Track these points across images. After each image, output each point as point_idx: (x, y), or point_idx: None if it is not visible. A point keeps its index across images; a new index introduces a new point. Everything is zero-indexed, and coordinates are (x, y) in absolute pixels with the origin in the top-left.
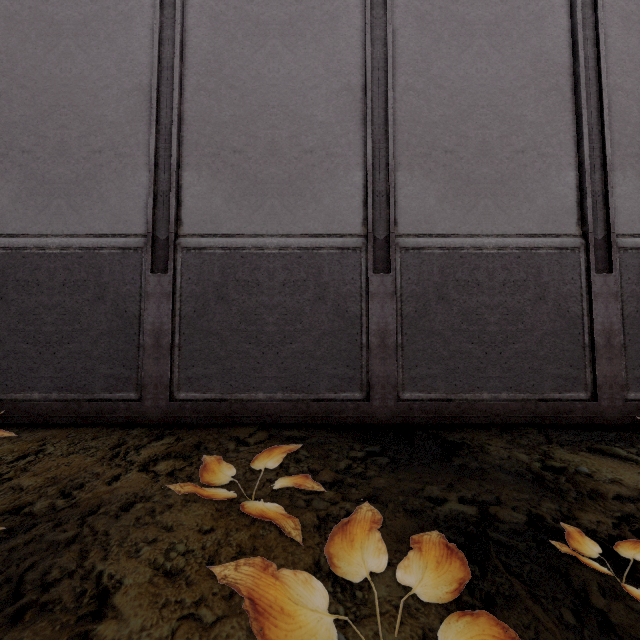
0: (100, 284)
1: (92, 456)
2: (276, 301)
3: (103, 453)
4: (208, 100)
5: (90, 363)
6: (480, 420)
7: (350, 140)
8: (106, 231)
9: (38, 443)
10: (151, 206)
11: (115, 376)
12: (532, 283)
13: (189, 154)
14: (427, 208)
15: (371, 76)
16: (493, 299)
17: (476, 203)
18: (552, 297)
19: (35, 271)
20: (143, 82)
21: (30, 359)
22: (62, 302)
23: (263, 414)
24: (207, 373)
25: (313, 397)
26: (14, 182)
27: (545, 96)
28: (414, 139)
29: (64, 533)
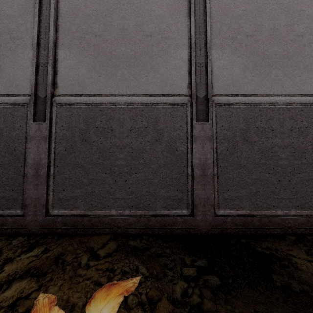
0: None
1: None
2: (125, 142)
3: None
4: None
5: None
6: (276, 231)
7: (178, 27)
8: (2, 92)
9: None
10: (34, 73)
11: (6, 197)
12: (312, 129)
13: (63, 37)
14: (234, 75)
15: None
16: (283, 141)
17: (269, 72)
18: None
19: None
20: None
21: None
22: None
23: (114, 226)
24: (74, 195)
25: (152, 213)
26: None
27: None
28: (224, 27)
29: None
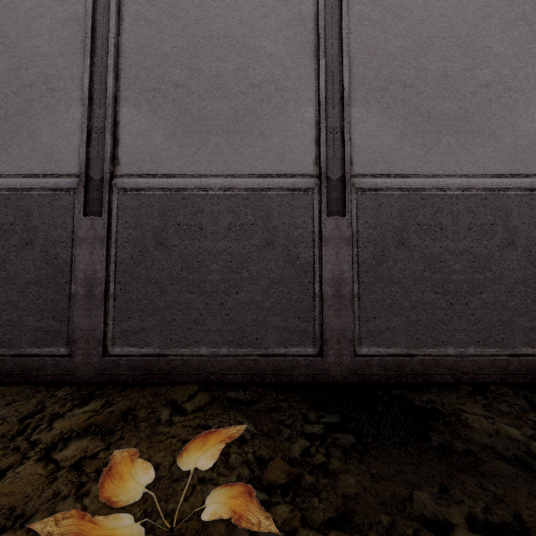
0: (28, 228)
1: None
2: (220, 247)
3: (7, 428)
4: (148, 31)
5: (16, 315)
6: (446, 378)
7: (301, 73)
8: (37, 171)
9: None
10: (84, 143)
11: (43, 329)
12: (500, 227)
13: (127, 88)
14: (384, 146)
15: (324, 4)
16: (458, 244)
17: (437, 141)
18: (522, 242)
19: None
20: (78, 12)
21: None
22: None
23: (206, 371)
24: (145, 326)
25: (261, 352)
26: None
27: (511, 26)
28: (370, 72)
29: None
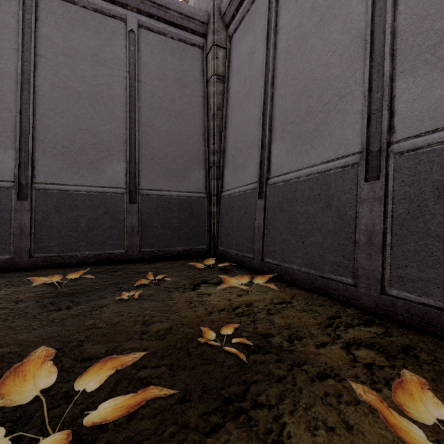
0: (328, 196)
1: (314, 318)
2: None
3: (322, 319)
4: None
5: (322, 251)
6: None
7: None
8: (332, 157)
9: (291, 297)
10: (365, 126)
11: (337, 263)
12: None
13: (402, 62)
14: None
15: None
16: None
17: None
18: None
19: (295, 192)
20: (359, 28)
21: (292, 245)
22: (307, 210)
23: None
24: (422, 276)
25: None
26: (287, 143)
27: None
28: None
29: (278, 370)
